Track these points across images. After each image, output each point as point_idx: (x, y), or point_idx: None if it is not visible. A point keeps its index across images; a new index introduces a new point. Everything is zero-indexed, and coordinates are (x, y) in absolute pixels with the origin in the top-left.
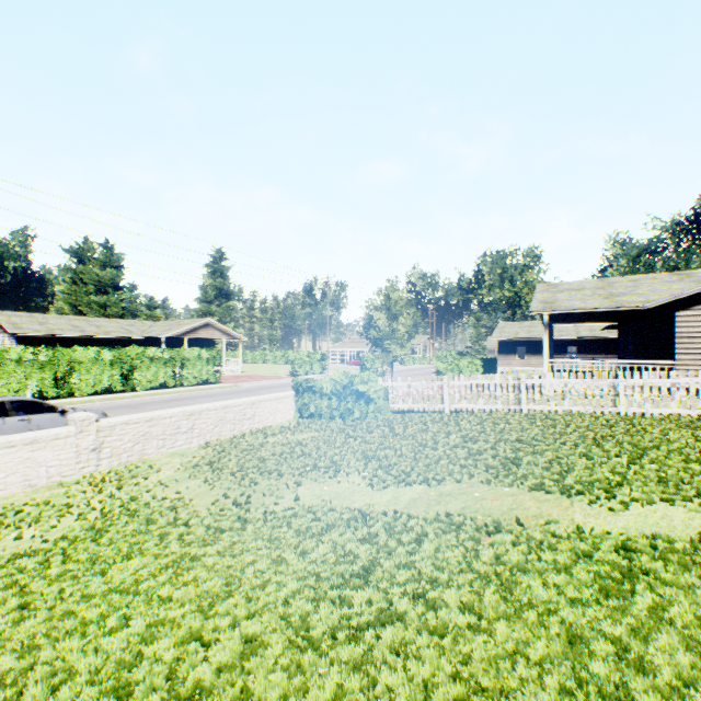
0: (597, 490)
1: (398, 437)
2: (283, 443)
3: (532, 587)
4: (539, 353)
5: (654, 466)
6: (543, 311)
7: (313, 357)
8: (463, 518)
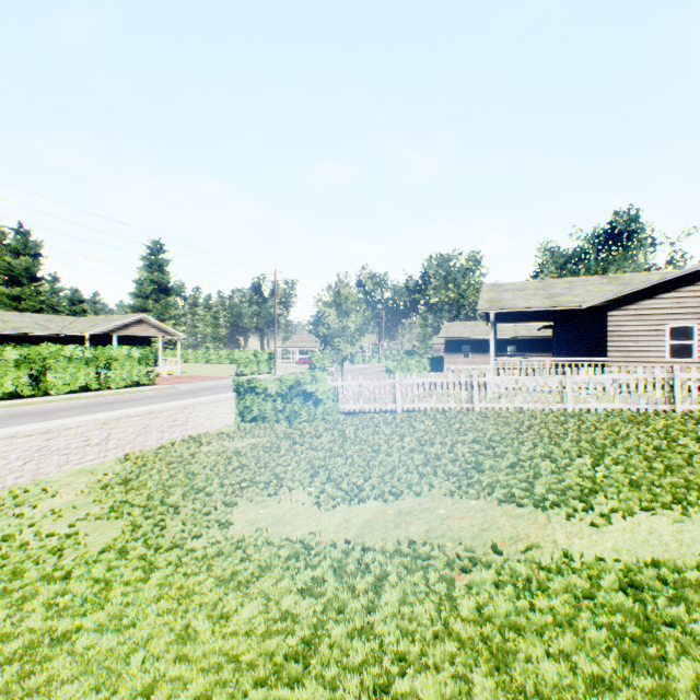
0: (572, 499)
1: (349, 442)
2: (218, 452)
3: (534, 659)
4: (482, 351)
5: (620, 467)
6: (490, 310)
7: (260, 356)
8: (430, 548)
